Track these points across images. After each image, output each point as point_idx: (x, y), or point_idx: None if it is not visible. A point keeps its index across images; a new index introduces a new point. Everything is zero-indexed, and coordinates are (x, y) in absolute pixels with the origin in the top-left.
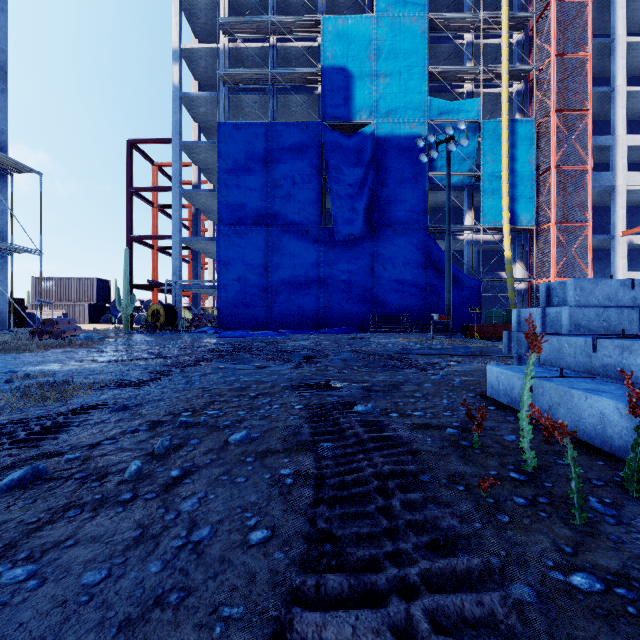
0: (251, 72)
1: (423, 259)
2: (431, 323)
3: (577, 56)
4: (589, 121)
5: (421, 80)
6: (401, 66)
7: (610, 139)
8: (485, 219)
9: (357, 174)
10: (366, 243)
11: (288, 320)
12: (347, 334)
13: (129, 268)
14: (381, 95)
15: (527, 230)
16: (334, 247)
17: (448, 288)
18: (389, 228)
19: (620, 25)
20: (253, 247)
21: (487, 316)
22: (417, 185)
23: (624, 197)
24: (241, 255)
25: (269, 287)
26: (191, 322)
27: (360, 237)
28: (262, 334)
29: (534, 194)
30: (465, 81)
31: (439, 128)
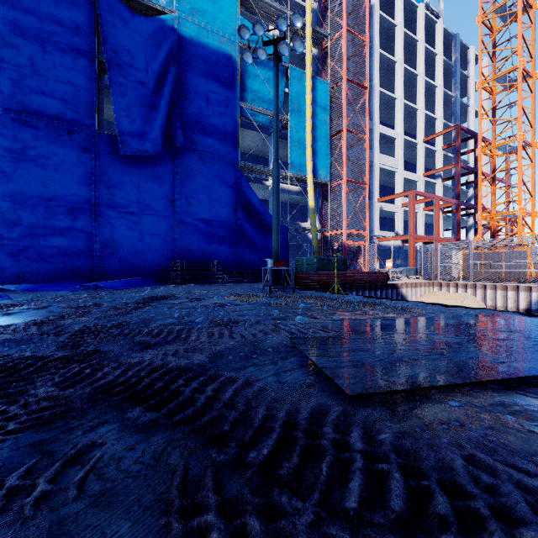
0: None
1: (234, 198)
2: (269, 271)
3: (360, 38)
4: (367, 98)
5: None
6: None
7: (371, 124)
8: (292, 166)
9: (152, 72)
10: (165, 167)
11: (31, 268)
12: (137, 288)
13: None
14: None
15: (320, 186)
16: (117, 164)
17: (277, 228)
18: (195, 154)
19: (376, 36)
20: None
21: (297, 264)
22: (227, 111)
23: (378, 172)
24: None
25: None
26: None
27: (156, 158)
28: None
29: (329, 152)
30: (271, 24)
31: None
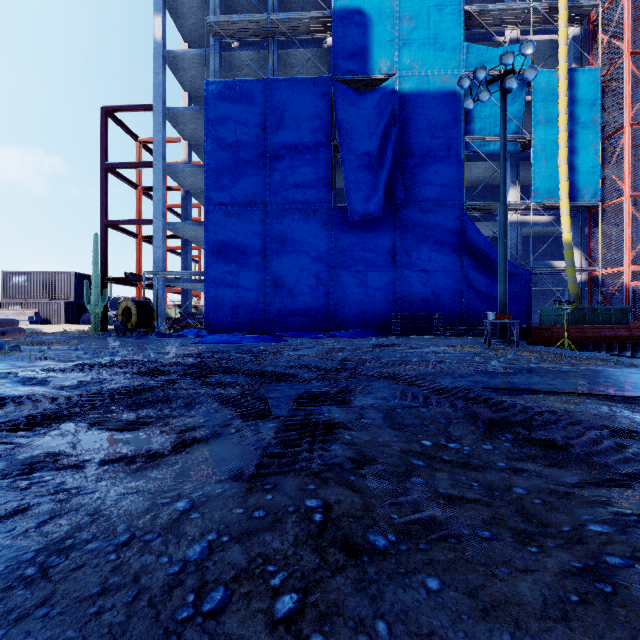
0: (246, 18)
1: (458, 244)
2: (487, 324)
3: None
4: None
5: (455, 22)
6: (430, 5)
7: None
8: (536, 194)
9: (375, 140)
10: (386, 225)
11: (290, 320)
12: (364, 338)
13: (104, 259)
14: (405, 42)
15: (586, 209)
16: (347, 230)
17: (503, 277)
18: (415, 206)
19: None
20: (248, 231)
21: (542, 315)
22: (450, 152)
23: None
24: (233, 241)
25: (267, 280)
26: (177, 322)
27: (379, 218)
28: (254, 338)
29: (599, 161)
30: (508, 27)
31: (477, 82)
